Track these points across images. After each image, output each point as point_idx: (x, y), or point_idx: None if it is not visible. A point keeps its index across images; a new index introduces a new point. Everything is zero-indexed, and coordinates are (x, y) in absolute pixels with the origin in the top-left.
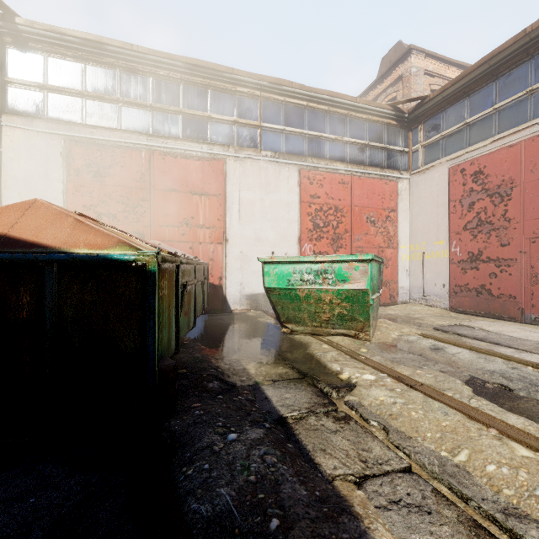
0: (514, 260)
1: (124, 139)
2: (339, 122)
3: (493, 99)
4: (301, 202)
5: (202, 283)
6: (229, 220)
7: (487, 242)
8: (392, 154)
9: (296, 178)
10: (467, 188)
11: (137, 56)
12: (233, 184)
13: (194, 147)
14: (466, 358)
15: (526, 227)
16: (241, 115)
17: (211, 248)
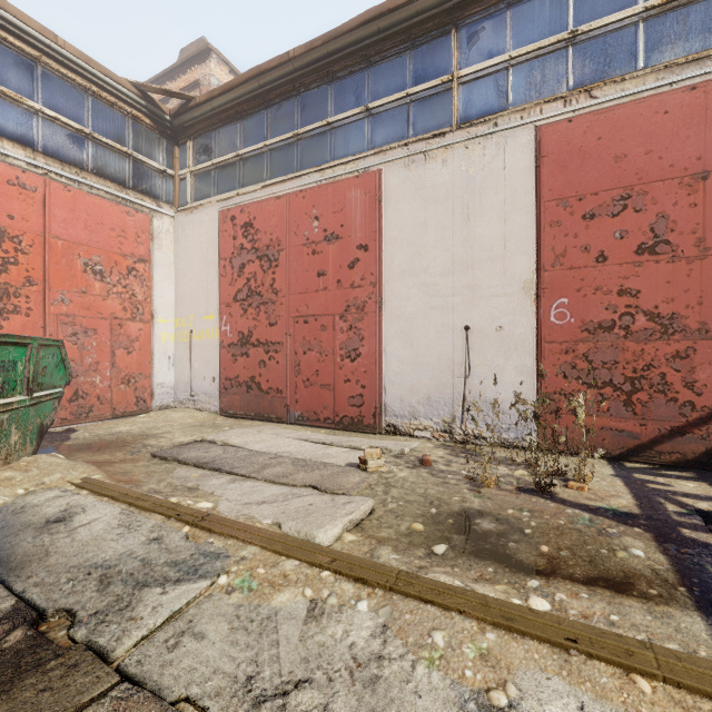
0: (282, 344)
1: None
2: (16, 64)
3: (265, 133)
4: None
5: None
6: None
7: (257, 320)
8: (143, 170)
9: None
10: (238, 243)
11: None
12: None
13: None
14: (89, 535)
15: (292, 303)
16: None
17: None
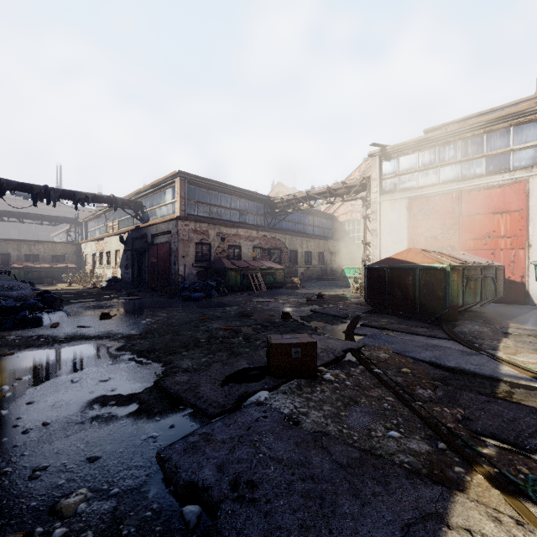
0: None
1: (441, 189)
2: None
3: None
4: None
5: (492, 278)
6: (532, 228)
7: None
8: None
9: None
10: None
11: (450, 134)
12: (536, 197)
13: (496, 179)
14: None
15: None
16: None
17: (512, 252)
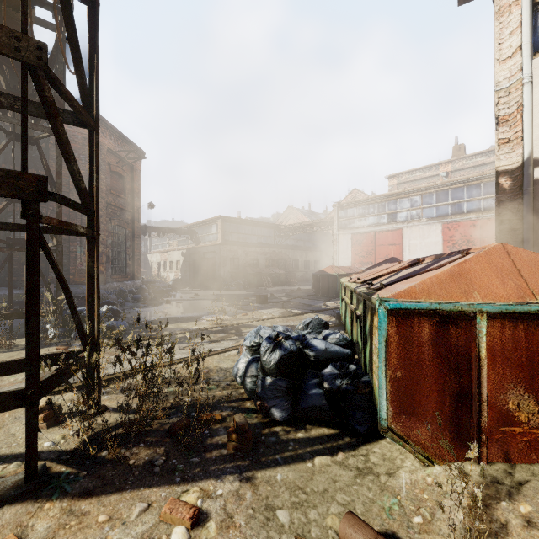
0: None
1: (366, 230)
2: (474, 189)
3: None
4: (442, 241)
5: None
6: (404, 254)
7: None
8: None
9: (440, 229)
10: None
11: (370, 199)
12: (406, 238)
13: (390, 226)
14: None
15: None
16: (411, 206)
17: None
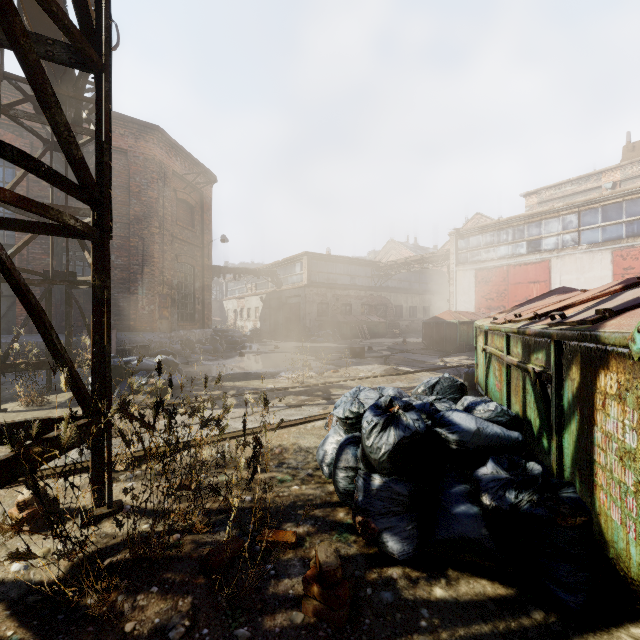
0: None
1: (496, 263)
2: None
3: None
4: (613, 275)
5: None
6: None
7: None
8: None
9: (609, 258)
10: None
11: (502, 223)
12: (556, 272)
13: (531, 258)
14: None
15: None
16: (563, 228)
17: None
